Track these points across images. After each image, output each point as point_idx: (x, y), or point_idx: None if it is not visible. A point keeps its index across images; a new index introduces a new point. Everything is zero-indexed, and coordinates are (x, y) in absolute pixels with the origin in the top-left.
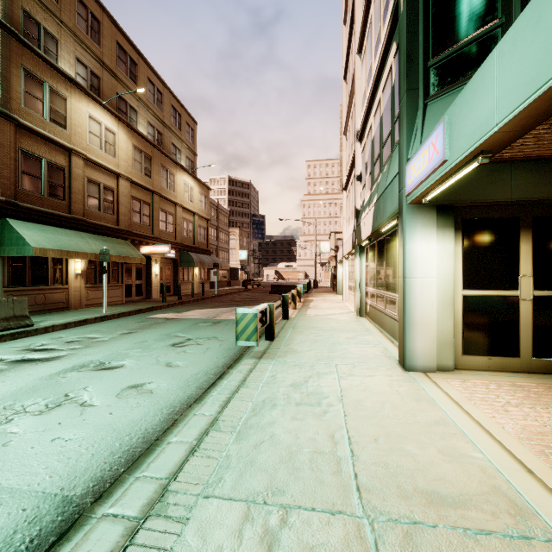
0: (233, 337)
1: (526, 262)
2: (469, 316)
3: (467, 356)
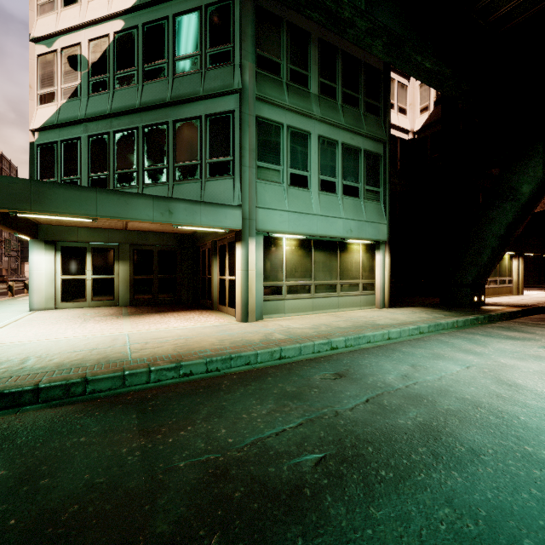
0: None
1: (89, 265)
2: (65, 286)
3: (63, 303)
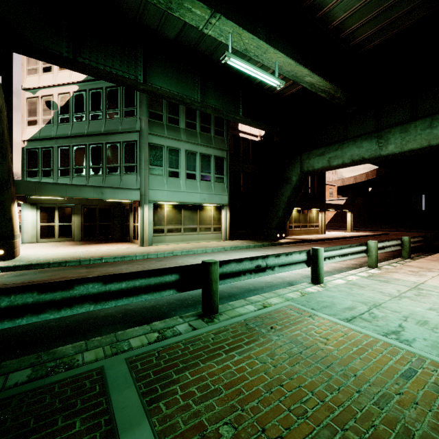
0: None
1: (57, 217)
2: (42, 230)
3: (41, 239)
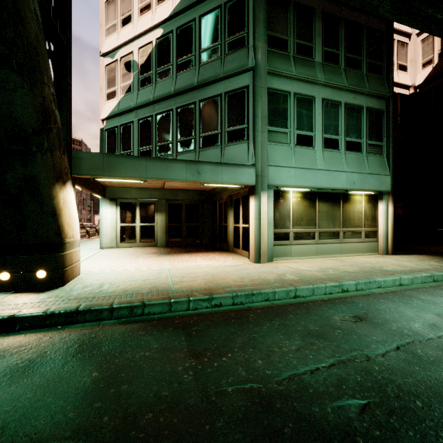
0: None
1: (138, 216)
2: (122, 231)
3: (121, 244)
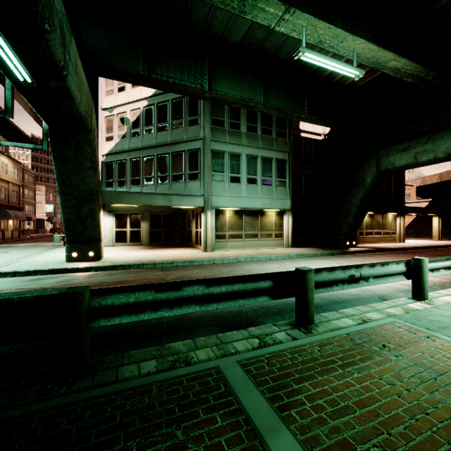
0: (51, 247)
1: (128, 223)
2: (117, 234)
3: (116, 243)
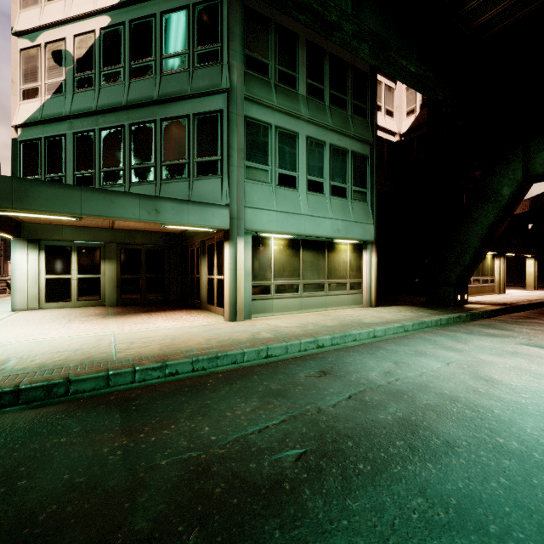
0: None
1: (75, 264)
2: (49, 286)
3: (47, 303)
